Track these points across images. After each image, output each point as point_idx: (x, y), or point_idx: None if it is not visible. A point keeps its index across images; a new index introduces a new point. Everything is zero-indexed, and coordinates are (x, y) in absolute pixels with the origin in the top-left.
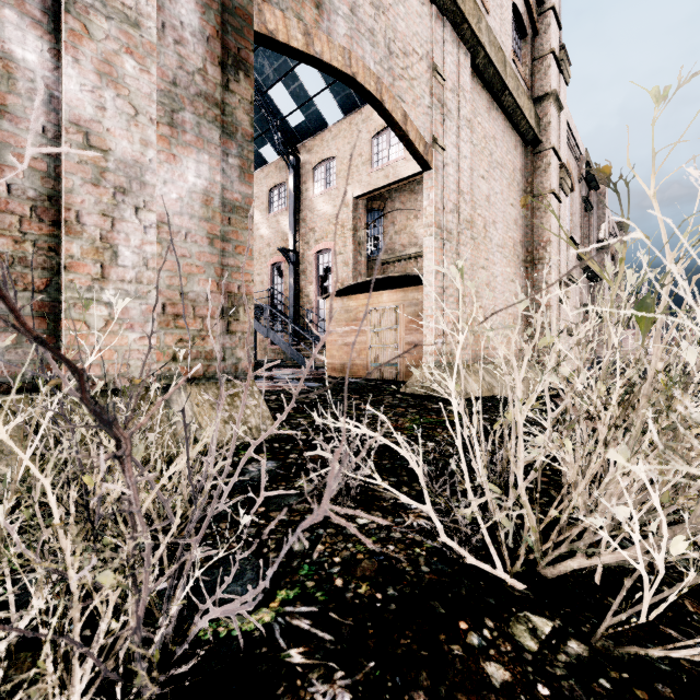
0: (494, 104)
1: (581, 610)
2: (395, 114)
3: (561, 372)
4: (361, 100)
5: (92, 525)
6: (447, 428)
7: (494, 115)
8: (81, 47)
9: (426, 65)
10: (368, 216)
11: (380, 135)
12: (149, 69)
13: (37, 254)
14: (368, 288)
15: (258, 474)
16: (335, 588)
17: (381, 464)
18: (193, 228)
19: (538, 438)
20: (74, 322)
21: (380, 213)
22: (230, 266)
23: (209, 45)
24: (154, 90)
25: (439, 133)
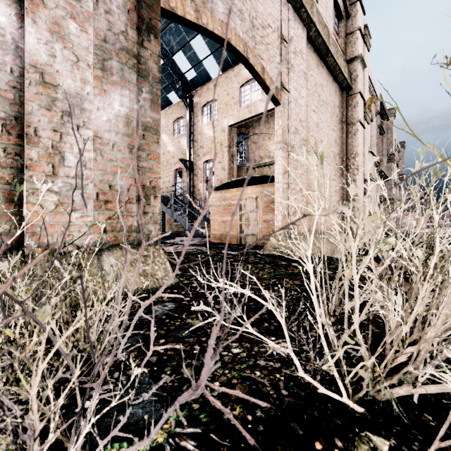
0: (321, 63)
1: (407, 428)
2: (256, 67)
3: (389, 241)
4: (233, 62)
5: (12, 369)
6: (293, 278)
7: (321, 70)
8: (38, 13)
9: (276, 35)
10: (237, 138)
11: (245, 84)
12: (87, 30)
13: (7, 157)
14: (238, 184)
15: (161, 312)
16: (215, 411)
17: (248, 305)
18: (118, 140)
19: (378, 294)
20: (33, 205)
21: (245, 136)
22: (144, 167)
23: (129, 15)
24: (91, 44)
25: (285, 81)
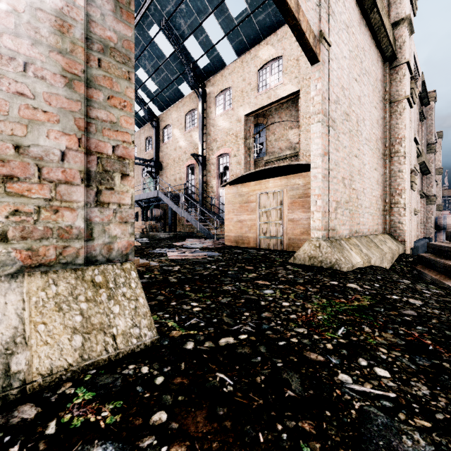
0: (364, 21)
1: None
2: None
3: None
4: (250, 43)
5: None
6: (373, 323)
7: (364, 30)
8: None
9: None
10: (254, 129)
11: (264, 67)
12: None
13: None
14: (256, 177)
15: None
16: None
17: None
18: (37, 58)
19: None
20: None
21: (263, 127)
22: (100, 120)
23: None
24: None
25: (325, 30)
